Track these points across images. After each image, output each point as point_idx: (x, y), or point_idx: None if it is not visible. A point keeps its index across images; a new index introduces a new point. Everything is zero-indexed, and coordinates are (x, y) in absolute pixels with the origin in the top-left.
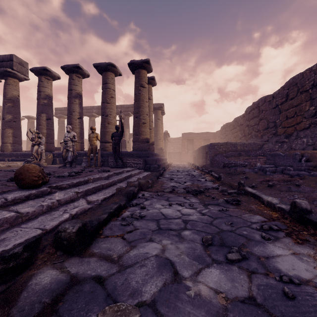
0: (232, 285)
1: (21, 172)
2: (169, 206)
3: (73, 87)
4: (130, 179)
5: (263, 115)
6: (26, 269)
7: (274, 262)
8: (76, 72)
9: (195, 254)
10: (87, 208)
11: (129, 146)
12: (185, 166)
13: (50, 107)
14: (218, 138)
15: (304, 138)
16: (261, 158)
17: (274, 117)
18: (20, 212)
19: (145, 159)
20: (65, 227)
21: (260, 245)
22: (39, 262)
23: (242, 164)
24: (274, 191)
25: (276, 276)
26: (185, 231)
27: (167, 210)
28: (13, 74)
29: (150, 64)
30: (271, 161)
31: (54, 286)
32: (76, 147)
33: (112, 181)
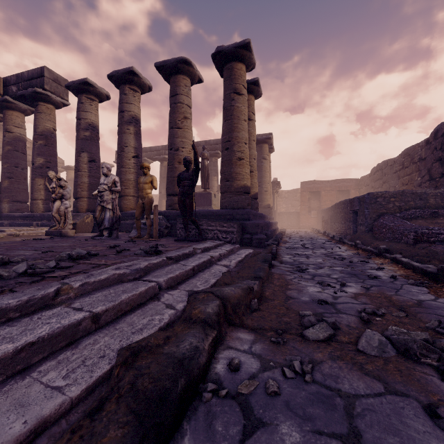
0: None
1: None
2: None
3: (125, 107)
4: (205, 271)
5: None
6: None
7: None
8: (129, 81)
9: None
10: None
11: (217, 202)
12: (311, 235)
13: (94, 142)
14: (366, 188)
15: None
16: None
17: None
18: None
19: (243, 223)
20: None
21: None
22: None
23: None
24: None
25: None
26: None
27: None
28: (45, 96)
29: (252, 51)
30: None
31: None
32: (130, 204)
33: (145, 290)
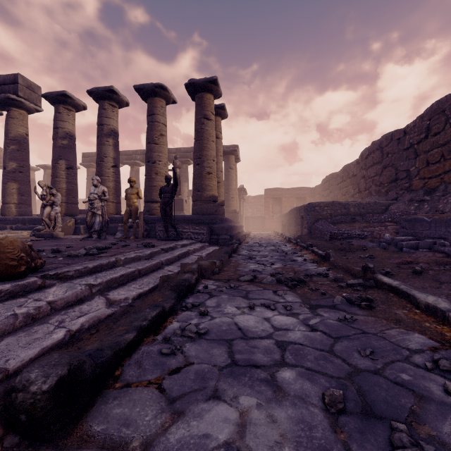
0: None
1: None
2: (250, 310)
3: (105, 120)
4: (186, 258)
5: (389, 160)
6: None
7: None
8: (108, 98)
9: (314, 445)
10: (105, 316)
11: (188, 207)
12: (271, 236)
13: (71, 150)
14: (318, 196)
15: None
16: (389, 225)
17: (406, 163)
18: None
19: (211, 226)
20: (28, 378)
21: None
22: None
23: (359, 235)
24: (428, 282)
25: None
26: (284, 369)
27: (246, 318)
28: (19, 102)
29: (219, 85)
30: (408, 231)
31: None
32: (109, 209)
33: (156, 263)
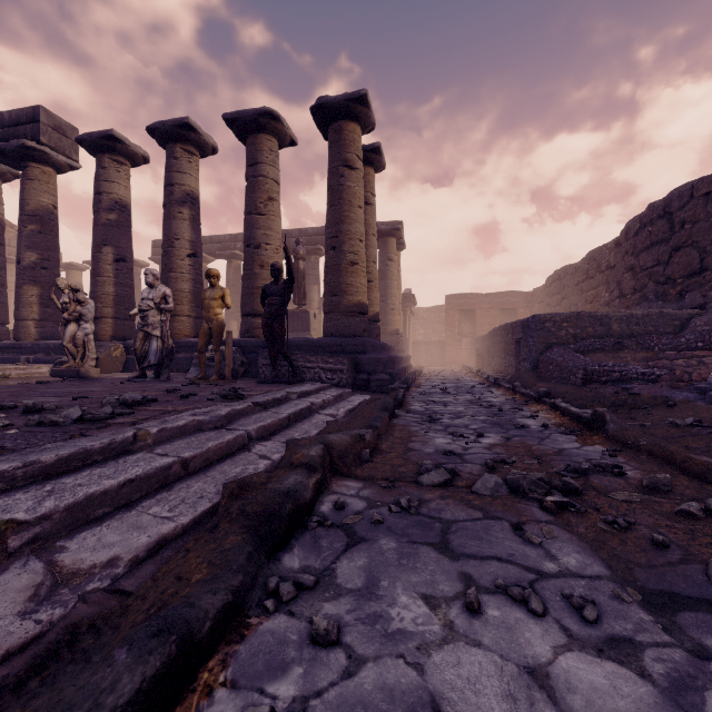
0: None
1: None
2: (469, 619)
3: (176, 177)
4: (304, 421)
5: (687, 234)
6: None
7: None
8: (182, 139)
9: None
10: None
11: (318, 326)
12: (459, 375)
13: (123, 230)
14: (540, 306)
15: None
16: (701, 355)
17: None
18: None
19: (357, 358)
20: None
21: None
22: None
23: (645, 375)
24: None
25: None
26: None
27: (465, 669)
28: (40, 153)
29: (370, 106)
30: None
31: None
32: (183, 328)
33: (233, 438)
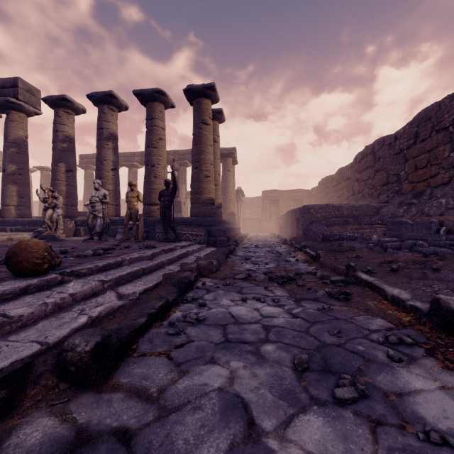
0: (344, 448)
1: (16, 252)
2: (242, 303)
3: (104, 124)
4: (185, 258)
5: (381, 164)
6: (5, 416)
7: (411, 403)
8: (108, 102)
9: (282, 388)
10: (117, 306)
11: (186, 209)
12: (267, 238)
13: (71, 153)
14: (315, 198)
15: (442, 199)
16: (379, 227)
17: (396, 168)
18: (8, 316)
19: (209, 228)
20: (73, 343)
21: (387, 372)
22: (27, 403)
23: (350, 237)
24: (401, 278)
25: (417, 430)
26: (267, 344)
27: (239, 308)
28: (18, 105)
29: (216, 91)
30: (394, 232)
31: (47, 448)
32: (109, 211)
33: (158, 263)
